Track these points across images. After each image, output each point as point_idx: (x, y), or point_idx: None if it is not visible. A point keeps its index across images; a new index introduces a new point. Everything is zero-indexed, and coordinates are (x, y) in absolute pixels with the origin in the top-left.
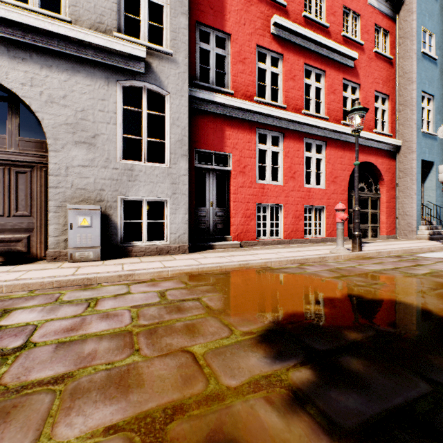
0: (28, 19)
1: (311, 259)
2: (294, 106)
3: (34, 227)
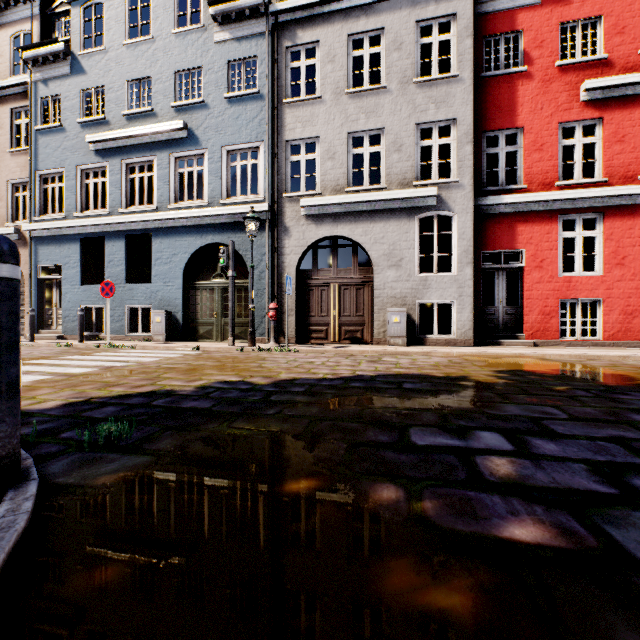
0: (365, 198)
1: (606, 357)
2: (622, 174)
3: (365, 323)
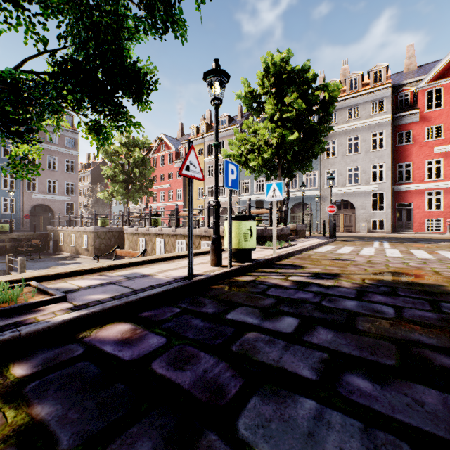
0: (352, 188)
1: (427, 236)
2: None
3: (352, 226)
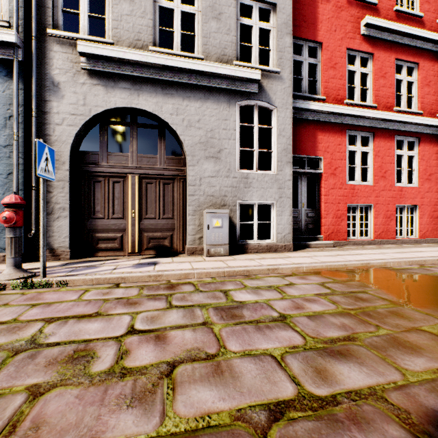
0: (178, 63)
1: (429, 261)
2: (385, 104)
3: (175, 227)
